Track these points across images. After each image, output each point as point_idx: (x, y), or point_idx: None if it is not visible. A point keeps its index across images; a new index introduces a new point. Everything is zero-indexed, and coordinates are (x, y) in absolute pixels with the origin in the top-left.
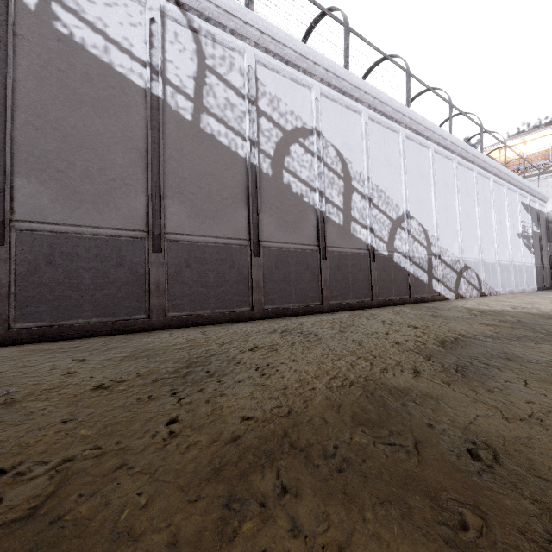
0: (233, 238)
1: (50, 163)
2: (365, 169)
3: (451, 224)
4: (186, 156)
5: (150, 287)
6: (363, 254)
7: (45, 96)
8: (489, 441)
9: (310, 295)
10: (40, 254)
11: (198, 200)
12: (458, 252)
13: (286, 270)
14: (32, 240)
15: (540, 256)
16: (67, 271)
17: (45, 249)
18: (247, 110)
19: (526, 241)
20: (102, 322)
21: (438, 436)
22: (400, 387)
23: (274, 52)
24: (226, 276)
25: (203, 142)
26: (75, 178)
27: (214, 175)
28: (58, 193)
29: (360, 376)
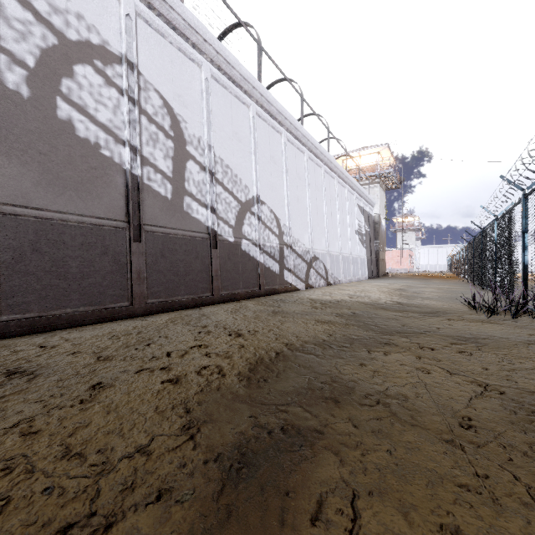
0: None
1: None
2: (205, 135)
3: (302, 215)
4: None
5: None
6: (201, 239)
7: None
8: None
9: (109, 293)
10: None
11: None
12: (308, 243)
13: (59, 255)
14: None
15: (370, 251)
16: None
17: None
18: None
19: (361, 237)
20: None
21: None
22: None
23: None
24: None
25: None
26: None
27: None
28: None
29: None
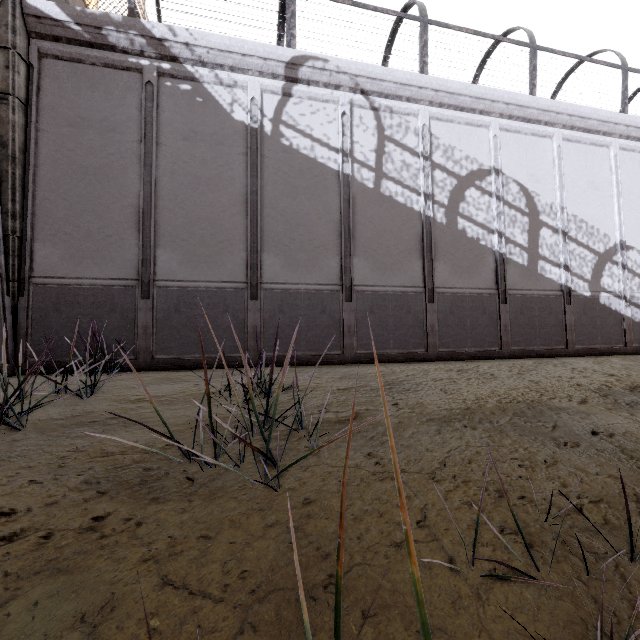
0: (409, 286)
1: (280, 241)
2: (557, 199)
3: None
4: (369, 219)
5: (344, 329)
6: (554, 296)
7: (277, 194)
8: (613, 430)
9: (487, 340)
10: (276, 305)
11: (379, 255)
12: None
13: (461, 315)
14: (271, 296)
15: None
16: (291, 317)
17: (278, 302)
18: (421, 167)
19: None
20: (312, 355)
21: (574, 425)
22: (560, 406)
23: (448, 104)
24: (403, 320)
25: (382, 205)
26: (294, 249)
27: (392, 232)
28: (285, 262)
29: (528, 399)
